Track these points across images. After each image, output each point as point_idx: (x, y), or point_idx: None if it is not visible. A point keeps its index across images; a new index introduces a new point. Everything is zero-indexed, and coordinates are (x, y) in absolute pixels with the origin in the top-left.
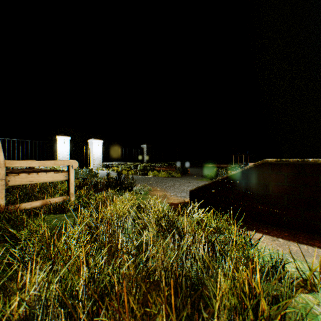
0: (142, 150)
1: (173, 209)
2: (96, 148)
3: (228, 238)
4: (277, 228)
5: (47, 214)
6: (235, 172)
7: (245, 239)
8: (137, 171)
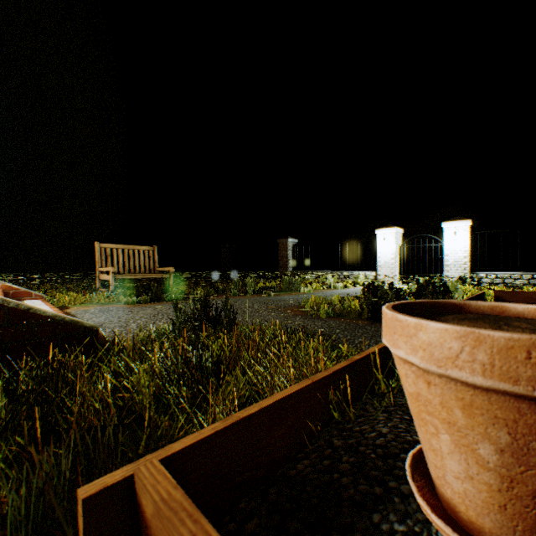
0: None
1: None
2: (450, 241)
3: None
4: None
5: None
6: None
7: None
8: None
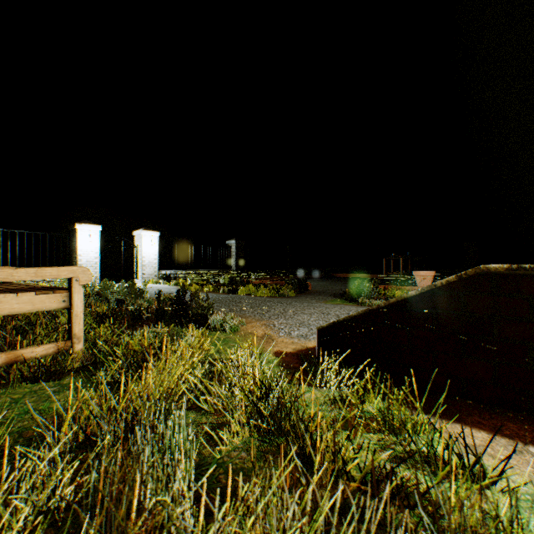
0: (229, 249)
1: (285, 367)
2: (147, 246)
3: (418, 451)
4: (511, 415)
5: (18, 383)
6: (415, 293)
7: (485, 482)
8: (219, 286)
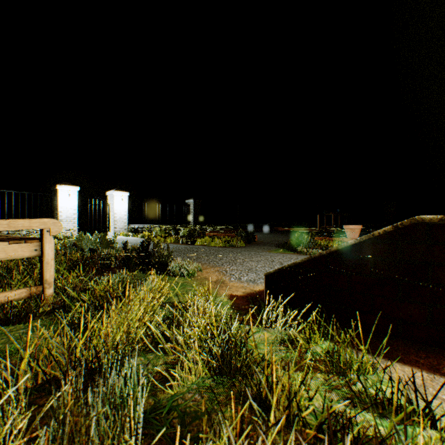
0: (188, 207)
1: (236, 309)
2: (118, 204)
3: (365, 393)
4: None
5: None
6: (354, 242)
7: None
8: (179, 237)
